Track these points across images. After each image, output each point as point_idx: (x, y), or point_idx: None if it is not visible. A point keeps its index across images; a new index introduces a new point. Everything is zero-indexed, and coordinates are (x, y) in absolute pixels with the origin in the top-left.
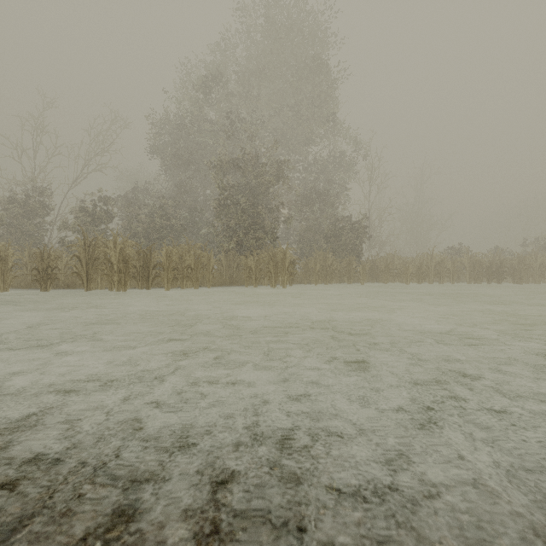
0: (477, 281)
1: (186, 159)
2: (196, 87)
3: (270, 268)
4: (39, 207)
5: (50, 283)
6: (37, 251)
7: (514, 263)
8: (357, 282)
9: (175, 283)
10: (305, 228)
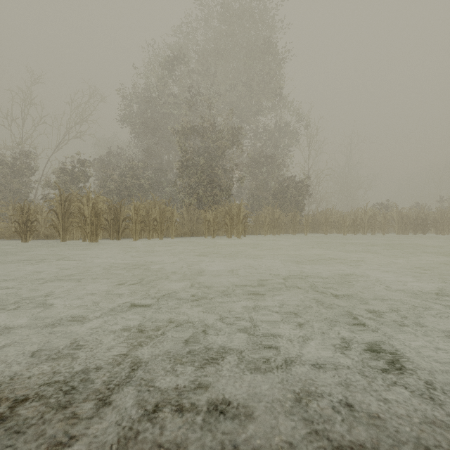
0: (404, 232)
1: (152, 127)
2: (161, 63)
3: (226, 221)
4: (25, 168)
5: (30, 235)
6: (20, 206)
7: (438, 216)
8: (299, 233)
9: (142, 234)
10: (255, 186)
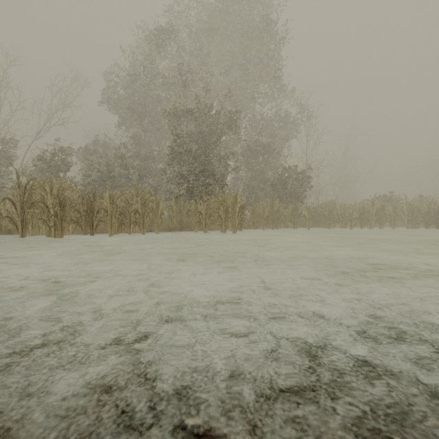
0: (415, 226)
1: (140, 112)
2: (148, 39)
3: (219, 213)
4: None
5: None
6: None
7: None
8: (299, 227)
9: (123, 228)
10: (251, 177)
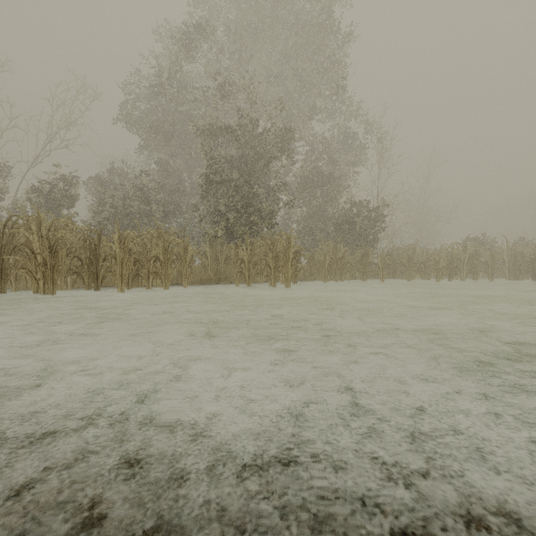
0: (518, 277)
1: (166, 132)
2: (175, 36)
3: (267, 260)
4: None
5: None
6: None
7: None
8: (369, 279)
9: (140, 281)
10: (307, 215)
